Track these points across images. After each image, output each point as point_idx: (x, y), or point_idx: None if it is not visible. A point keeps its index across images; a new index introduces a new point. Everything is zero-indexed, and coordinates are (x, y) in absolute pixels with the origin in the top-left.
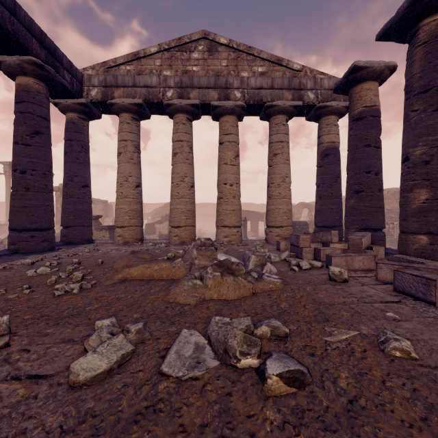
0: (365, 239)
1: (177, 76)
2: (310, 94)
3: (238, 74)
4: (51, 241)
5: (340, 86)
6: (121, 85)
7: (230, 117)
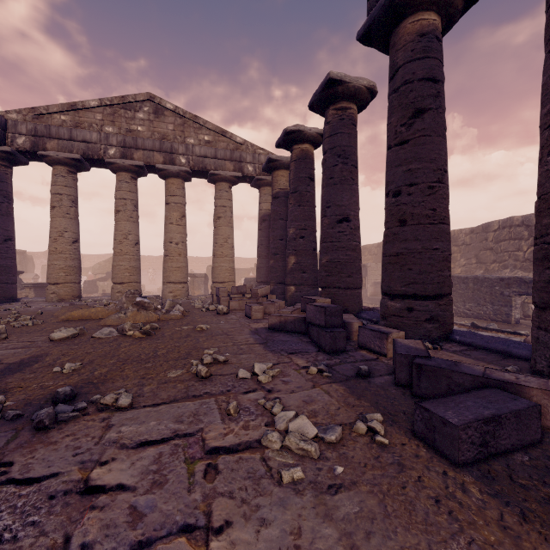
0: (263, 289)
1: (120, 135)
2: (249, 167)
3: (184, 140)
4: None
5: (265, 169)
6: (55, 136)
7: (176, 180)
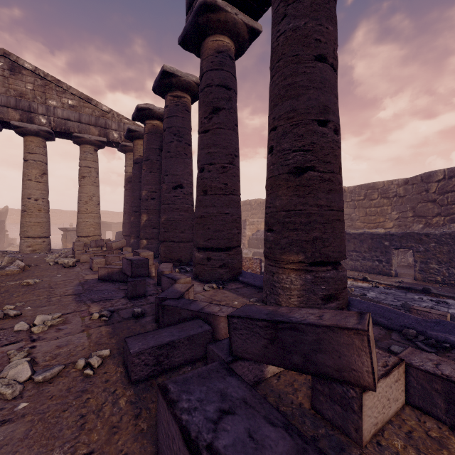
0: (118, 243)
1: None
2: (115, 134)
3: (46, 101)
4: None
5: (127, 137)
6: None
7: (36, 138)
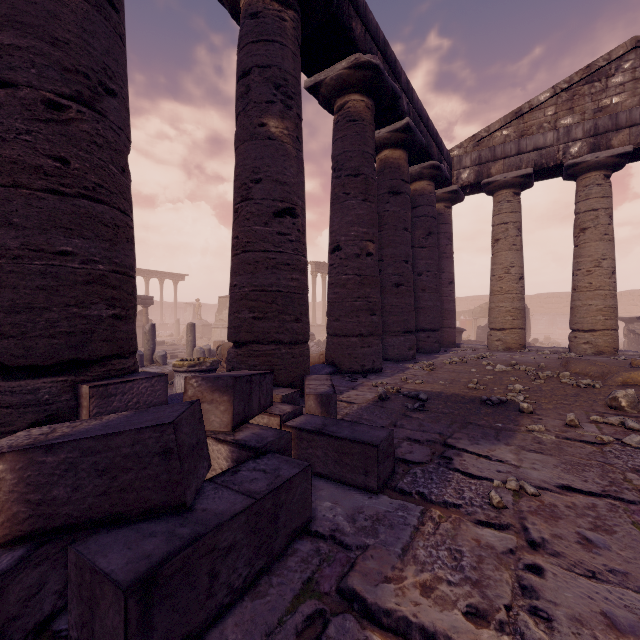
0: None
1: (588, 121)
2: None
3: None
4: (439, 343)
5: None
6: (500, 157)
7: None
